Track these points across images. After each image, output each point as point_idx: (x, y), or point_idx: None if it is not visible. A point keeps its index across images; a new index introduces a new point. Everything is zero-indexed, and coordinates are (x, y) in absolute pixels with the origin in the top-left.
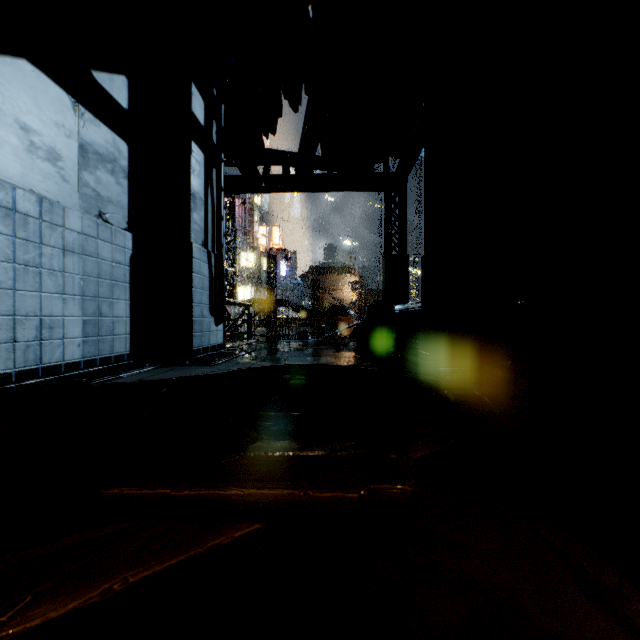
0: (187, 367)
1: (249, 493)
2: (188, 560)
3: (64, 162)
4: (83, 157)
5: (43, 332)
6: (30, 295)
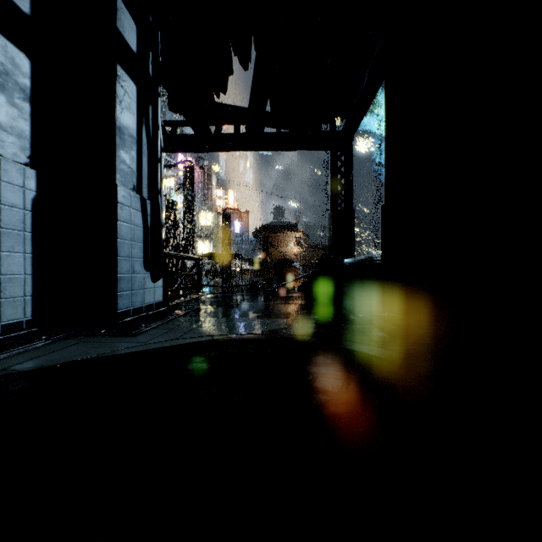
0: (100, 338)
1: None
2: None
3: None
4: None
5: None
6: None
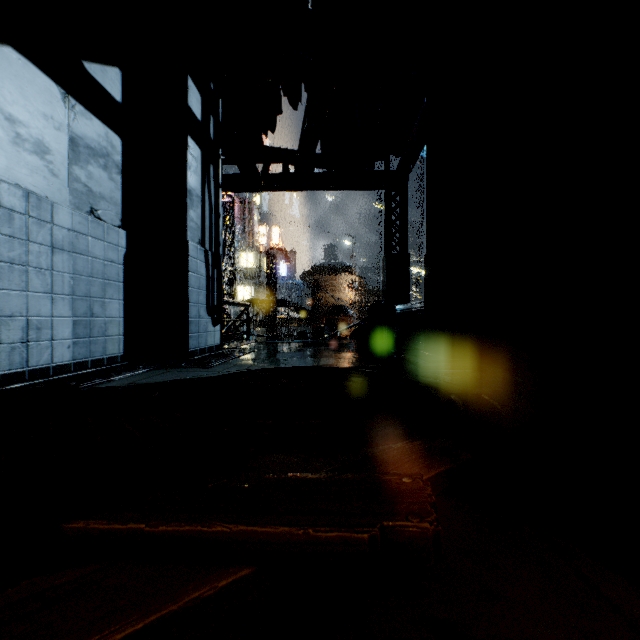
0: (182, 369)
1: (237, 530)
2: (158, 622)
3: (53, 156)
4: (73, 151)
5: (30, 333)
6: (15, 294)
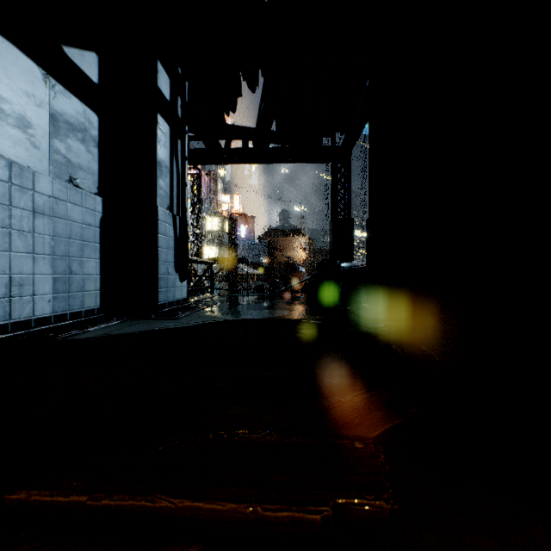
0: (152, 321)
1: (182, 506)
2: None
3: (34, 130)
4: (54, 126)
5: (12, 289)
6: None
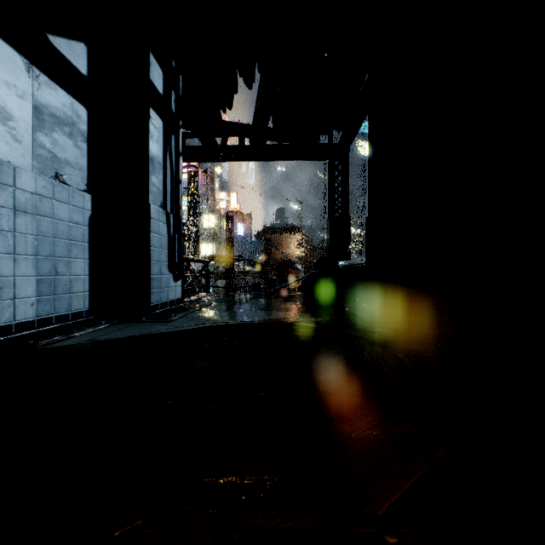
0: (143, 324)
1: None
2: None
3: (16, 122)
4: (37, 118)
5: None
6: None
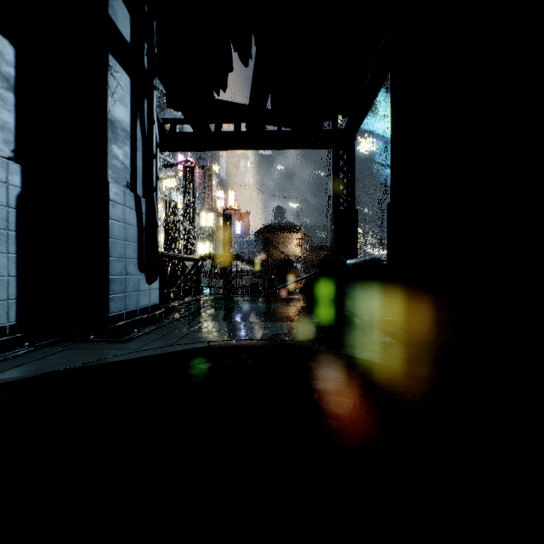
0: (88, 345)
1: None
2: None
3: None
4: None
5: None
6: None
